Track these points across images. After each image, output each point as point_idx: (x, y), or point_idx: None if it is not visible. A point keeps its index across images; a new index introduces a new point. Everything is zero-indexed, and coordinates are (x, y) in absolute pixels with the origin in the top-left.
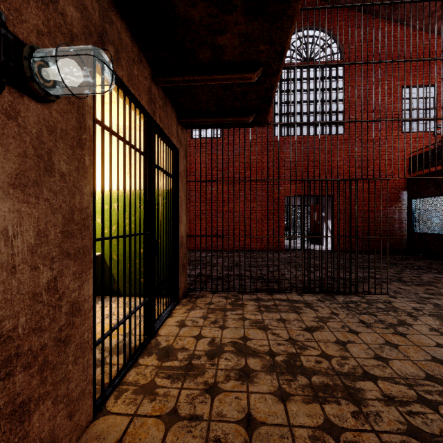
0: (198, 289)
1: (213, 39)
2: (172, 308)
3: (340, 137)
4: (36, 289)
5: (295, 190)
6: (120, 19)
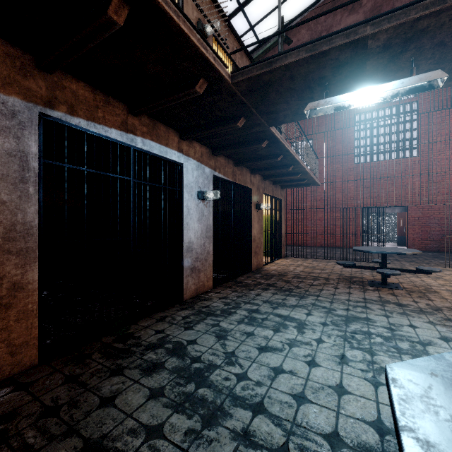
0: (290, 257)
1: (290, 178)
2: (278, 258)
3: (414, 159)
4: (258, 237)
5: (371, 203)
6: (266, 180)
